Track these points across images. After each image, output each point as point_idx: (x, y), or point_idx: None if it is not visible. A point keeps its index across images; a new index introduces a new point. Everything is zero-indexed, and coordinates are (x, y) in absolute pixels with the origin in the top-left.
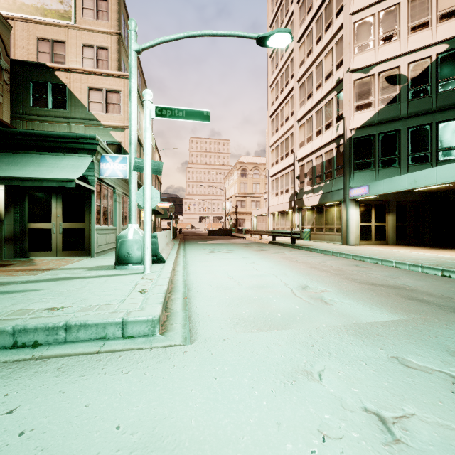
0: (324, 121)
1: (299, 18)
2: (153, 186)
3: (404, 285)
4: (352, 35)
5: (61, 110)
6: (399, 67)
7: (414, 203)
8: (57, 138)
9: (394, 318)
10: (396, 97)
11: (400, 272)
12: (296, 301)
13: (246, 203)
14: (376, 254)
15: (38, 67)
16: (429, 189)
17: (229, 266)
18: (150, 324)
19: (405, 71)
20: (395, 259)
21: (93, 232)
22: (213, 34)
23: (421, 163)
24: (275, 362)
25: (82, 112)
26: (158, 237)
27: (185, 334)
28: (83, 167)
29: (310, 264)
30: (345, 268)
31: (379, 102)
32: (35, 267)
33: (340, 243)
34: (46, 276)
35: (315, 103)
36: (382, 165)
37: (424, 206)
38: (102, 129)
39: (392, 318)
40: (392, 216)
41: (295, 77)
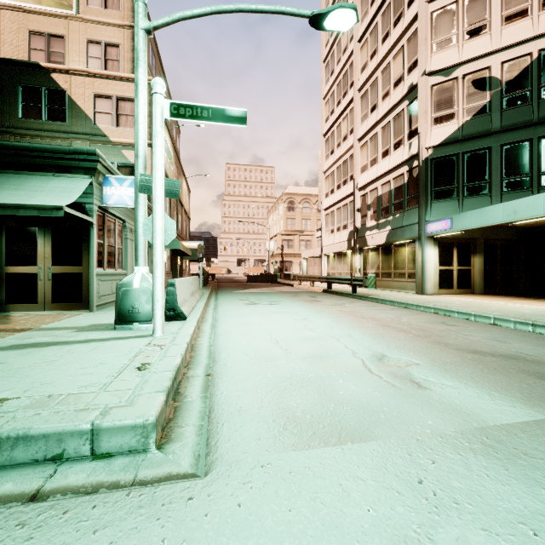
0: (392, 139)
1: (361, 11)
2: (180, 221)
3: (521, 354)
4: (430, 28)
5: (59, 123)
6: (489, 67)
7: (506, 242)
8: (44, 152)
9: (536, 417)
10: (486, 106)
11: (507, 333)
12: (374, 383)
13: (294, 243)
14: (465, 307)
15: (29, 68)
16: (526, 224)
17: (273, 323)
18: (139, 432)
19: (498, 73)
20: (493, 313)
21: (92, 279)
22: (251, 9)
23: (518, 190)
24: (359, 530)
25: (86, 126)
26: (176, 285)
27: (199, 448)
28: (77, 191)
29: (381, 321)
30: (430, 326)
31: (464, 112)
32: (6, 327)
33: (414, 292)
34: (12, 341)
35: (381, 116)
36: (467, 193)
37: (518, 245)
38: (111, 147)
39: (533, 417)
40: (478, 258)
41: (355, 85)
